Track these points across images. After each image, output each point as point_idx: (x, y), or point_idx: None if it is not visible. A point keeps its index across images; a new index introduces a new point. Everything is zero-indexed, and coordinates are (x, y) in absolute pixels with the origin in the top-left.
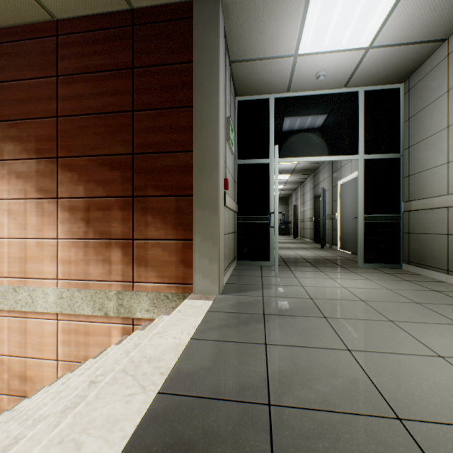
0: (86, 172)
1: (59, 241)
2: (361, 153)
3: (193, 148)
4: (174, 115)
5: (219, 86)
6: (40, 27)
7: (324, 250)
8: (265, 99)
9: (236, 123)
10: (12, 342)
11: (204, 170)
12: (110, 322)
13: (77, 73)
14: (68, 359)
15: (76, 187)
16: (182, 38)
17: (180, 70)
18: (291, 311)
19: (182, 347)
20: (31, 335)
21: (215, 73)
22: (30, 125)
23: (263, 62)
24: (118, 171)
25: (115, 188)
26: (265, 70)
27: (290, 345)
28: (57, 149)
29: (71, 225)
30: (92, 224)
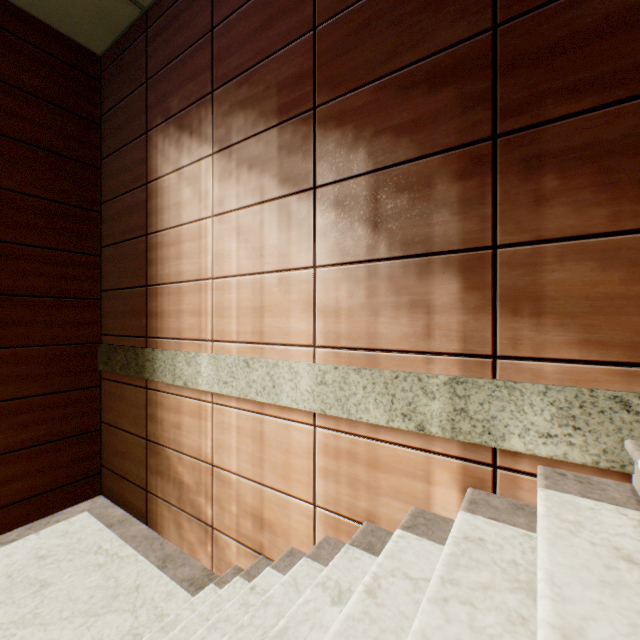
0: (371, 117)
1: (316, 272)
2: None
3: None
4: None
5: None
6: None
7: None
8: None
9: None
10: (242, 454)
11: None
12: (428, 449)
13: None
14: (333, 509)
15: (350, 157)
16: None
17: None
18: None
19: None
20: (270, 447)
21: None
22: (269, 68)
23: None
24: (449, 88)
25: (440, 132)
26: None
27: None
28: (313, 93)
29: (339, 236)
30: (384, 227)
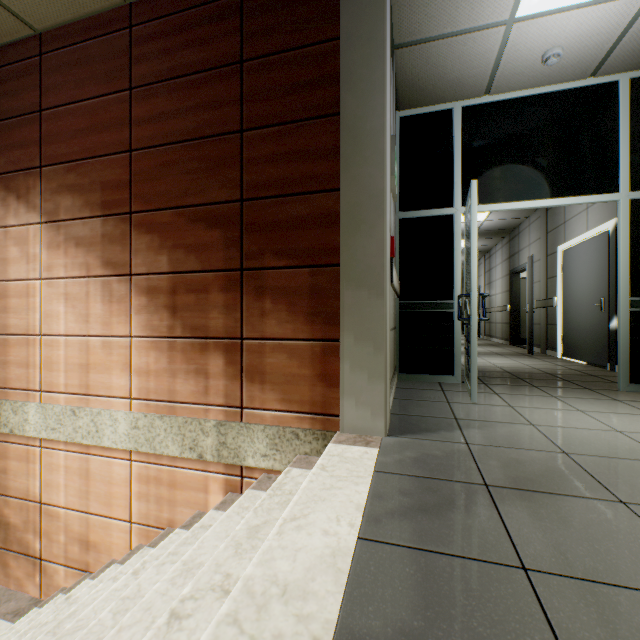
0: (171, 233)
1: (132, 341)
2: (624, 189)
3: (340, 185)
4: (307, 132)
5: (386, 74)
6: (107, 19)
7: (534, 357)
8: (445, 110)
9: (397, 153)
10: (70, 489)
11: (359, 221)
12: (207, 470)
13: (158, 80)
14: (145, 522)
15: (157, 258)
16: (322, 1)
17: (317, 55)
18: (539, 482)
19: (345, 560)
20: (95, 481)
21: (379, 52)
22: (94, 167)
23: (450, 42)
24: (219, 230)
25: (213, 257)
26: (451, 57)
27: (584, 577)
28: (130, 200)
29: (149, 316)
30: (180, 315)
